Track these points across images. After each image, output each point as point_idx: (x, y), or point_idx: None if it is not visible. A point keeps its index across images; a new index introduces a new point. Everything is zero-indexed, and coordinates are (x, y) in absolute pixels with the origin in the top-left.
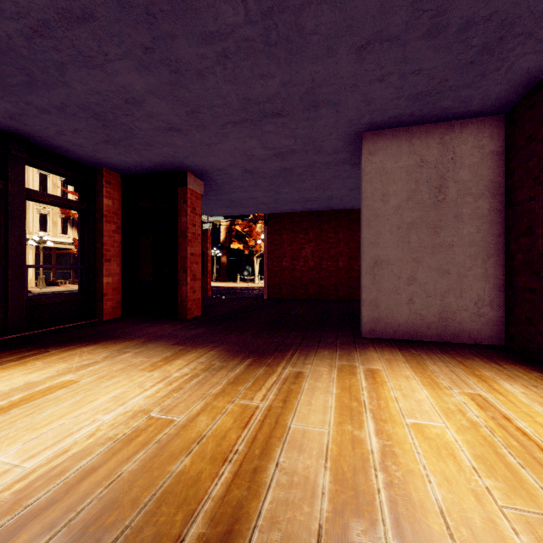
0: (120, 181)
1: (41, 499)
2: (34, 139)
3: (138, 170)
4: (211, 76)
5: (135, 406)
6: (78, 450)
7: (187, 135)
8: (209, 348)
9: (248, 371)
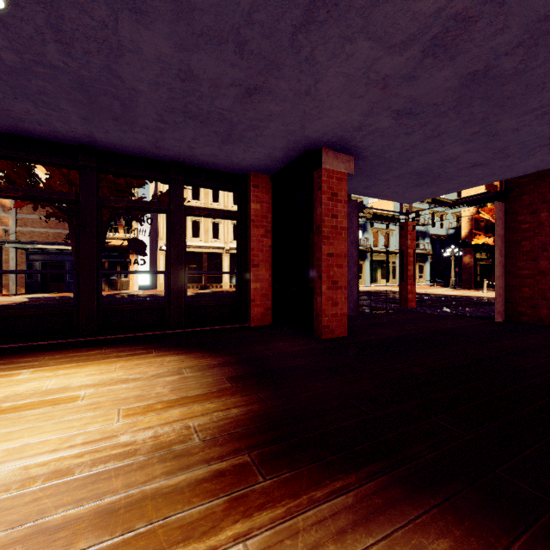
0: (269, 183)
1: None
2: (187, 162)
3: (278, 165)
4: None
5: None
6: None
7: (272, 91)
8: (249, 400)
9: (184, 492)
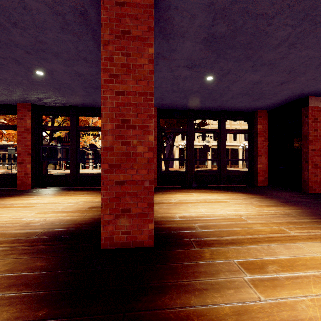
0: (266, 114)
1: (204, 218)
2: (228, 110)
3: (275, 106)
4: (290, 55)
5: (239, 213)
6: (216, 215)
7: (294, 81)
8: (300, 208)
9: (308, 222)
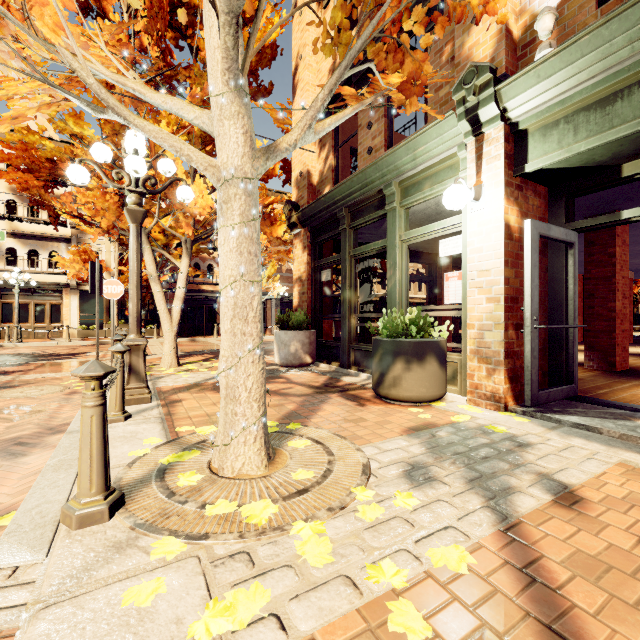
0: (582, 278)
1: None
2: None
3: None
4: None
5: None
6: None
7: None
8: None
9: None
